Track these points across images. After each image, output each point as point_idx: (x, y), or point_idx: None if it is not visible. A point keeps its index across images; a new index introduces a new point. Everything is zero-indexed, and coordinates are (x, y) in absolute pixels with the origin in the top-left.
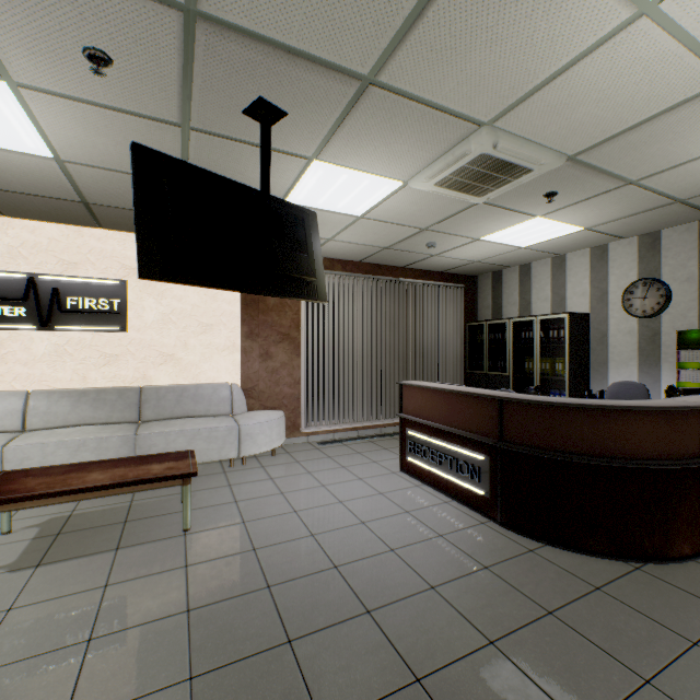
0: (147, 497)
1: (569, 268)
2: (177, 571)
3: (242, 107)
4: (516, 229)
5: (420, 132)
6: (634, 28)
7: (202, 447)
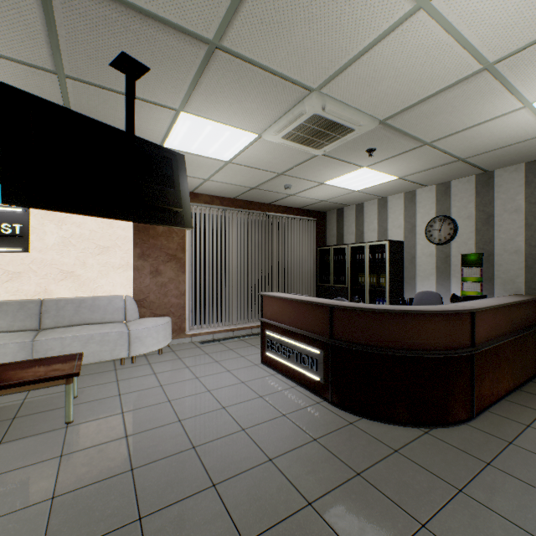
0: (40, 394)
1: (390, 207)
2: (52, 461)
3: (108, 60)
4: (350, 176)
5: (264, 93)
6: (416, 19)
7: (96, 350)
